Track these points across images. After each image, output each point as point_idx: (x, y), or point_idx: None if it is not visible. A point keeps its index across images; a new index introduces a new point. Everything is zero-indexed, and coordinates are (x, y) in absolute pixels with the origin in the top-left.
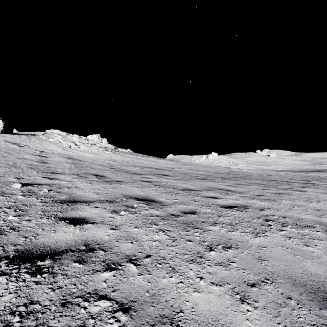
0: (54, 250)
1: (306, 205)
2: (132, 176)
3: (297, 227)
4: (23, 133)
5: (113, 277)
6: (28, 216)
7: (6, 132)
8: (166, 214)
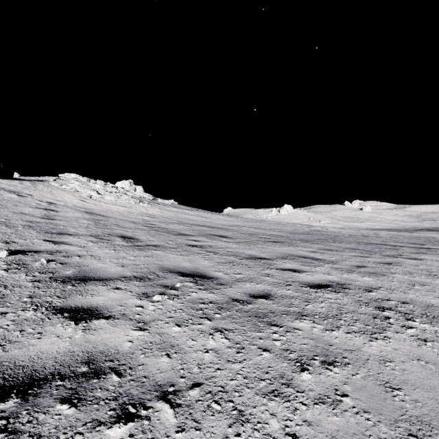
0: (30, 374)
1: (430, 281)
2: (175, 237)
3: (429, 321)
4: (27, 178)
5: (128, 437)
6: (4, 306)
7: (2, 176)
8: (225, 300)
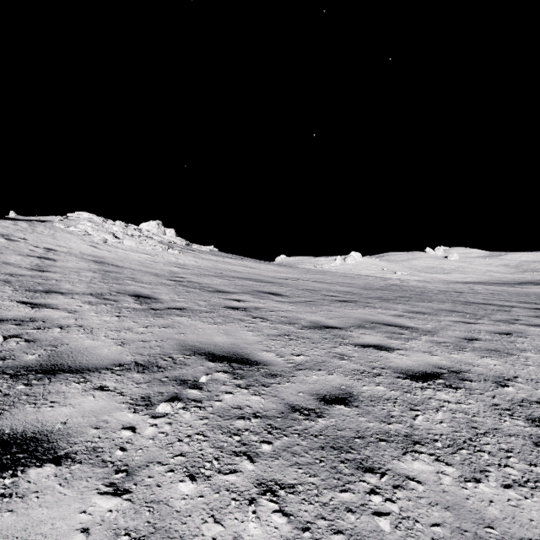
0: None
1: None
2: (210, 296)
3: None
4: (26, 218)
5: None
6: None
7: None
8: (278, 409)
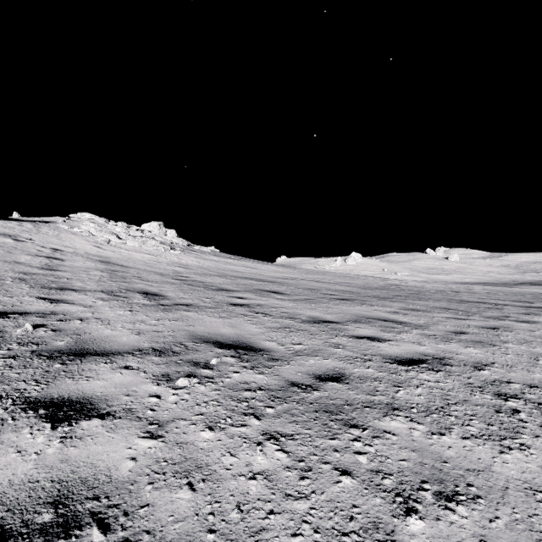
0: None
1: None
2: (214, 294)
3: None
4: (30, 219)
5: None
6: None
7: None
8: (280, 385)
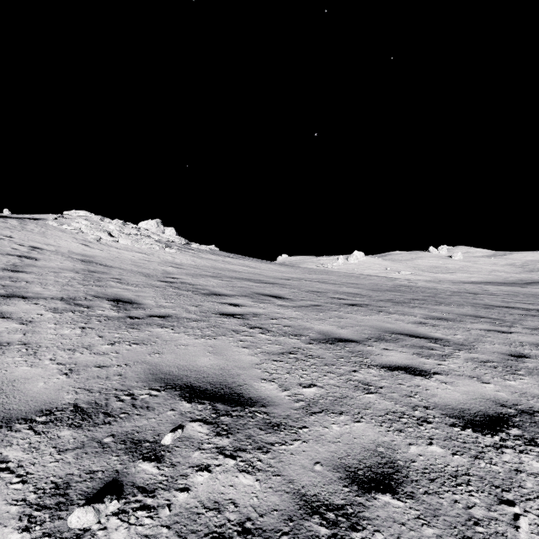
0: None
1: None
2: (203, 299)
3: None
4: (19, 216)
5: None
6: None
7: None
8: (284, 510)
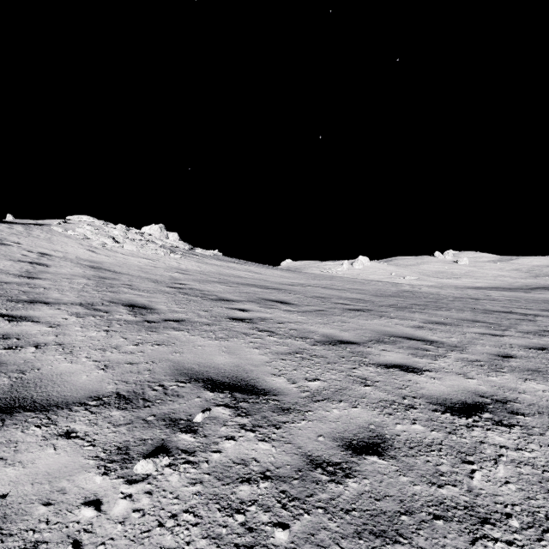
0: None
1: None
2: (213, 305)
3: None
4: (23, 221)
5: None
6: None
7: None
8: (294, 465)
